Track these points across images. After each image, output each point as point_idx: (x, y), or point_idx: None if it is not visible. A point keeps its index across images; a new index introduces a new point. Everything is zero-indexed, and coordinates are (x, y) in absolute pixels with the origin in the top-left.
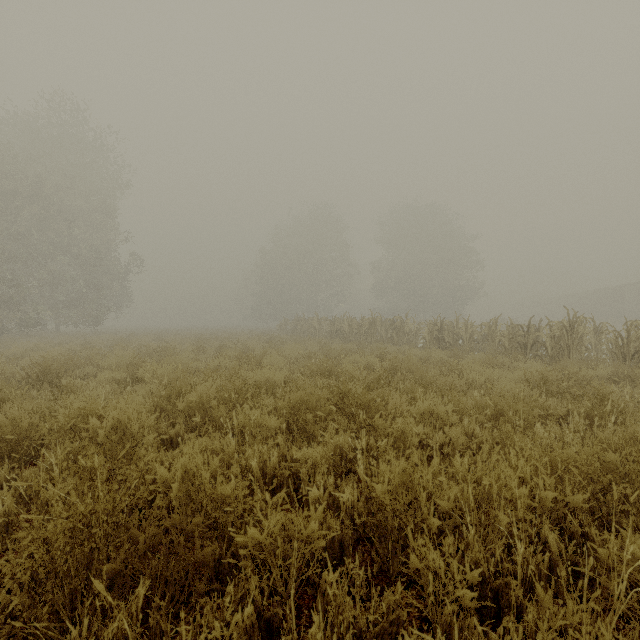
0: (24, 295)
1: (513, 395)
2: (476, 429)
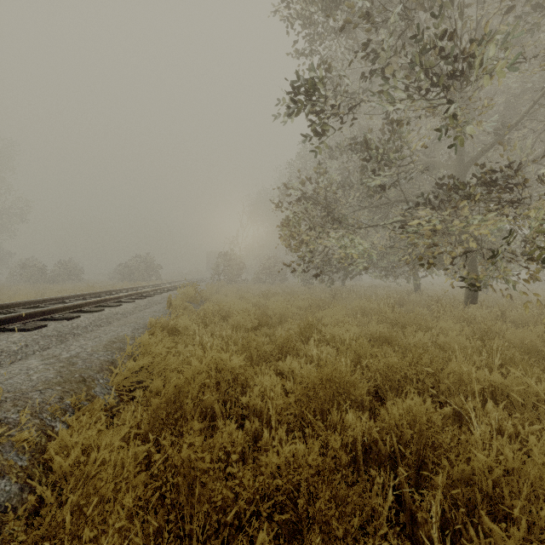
0: None
1: None
2: None
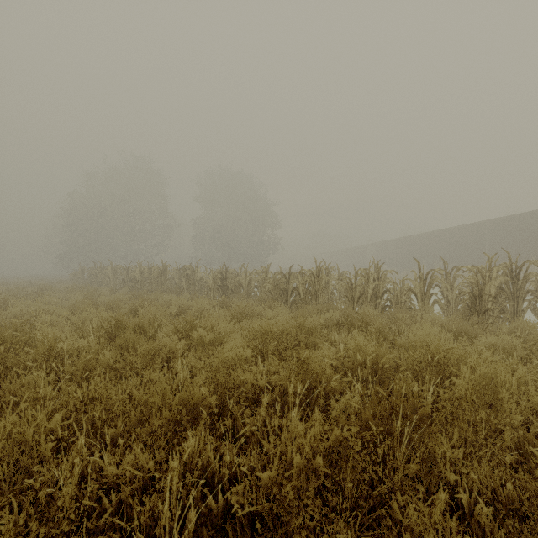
0: None
1: (218, 363)
2: (62, 476)
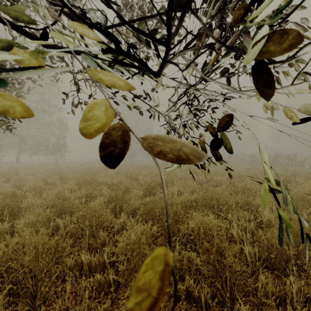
0: (130, 147)
1: None
2: None
